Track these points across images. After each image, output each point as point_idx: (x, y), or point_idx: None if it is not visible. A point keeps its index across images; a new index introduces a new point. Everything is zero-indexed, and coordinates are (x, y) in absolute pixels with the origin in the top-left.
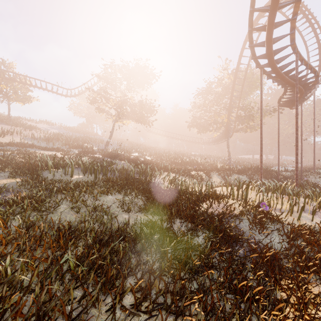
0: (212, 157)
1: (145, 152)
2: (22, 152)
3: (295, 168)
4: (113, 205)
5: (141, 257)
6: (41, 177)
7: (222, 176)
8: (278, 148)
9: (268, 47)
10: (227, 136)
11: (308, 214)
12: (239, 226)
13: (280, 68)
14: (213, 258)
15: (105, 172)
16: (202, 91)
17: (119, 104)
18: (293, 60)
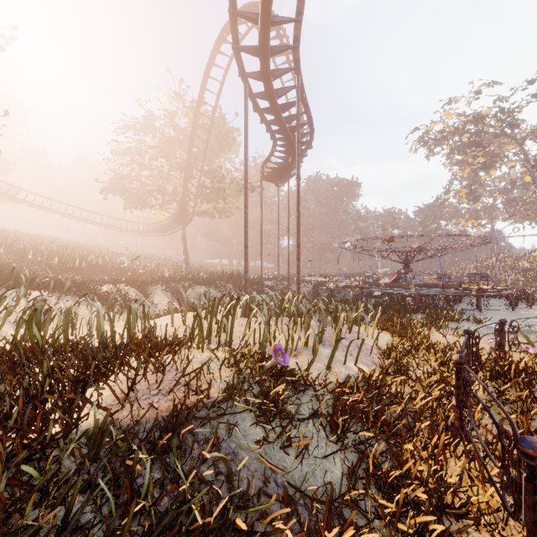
0: (156, 258)
1: None
2: None
3: (275, 276)
4: None
5: None
6: None
7: (174, 292)
8: (261, 242)
9: (263, 26)
10: (184, 221)
11: (330, 348)
12: (228, 447)
13: (275, 93)
14: None
15: None
16: (135, 124)
17: None
18: (294, 85)
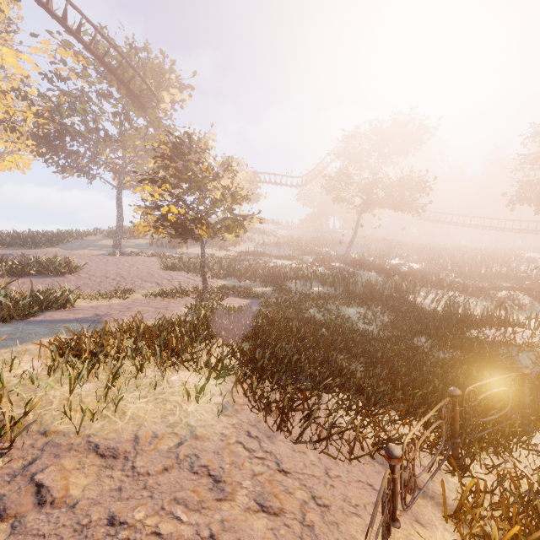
0: None
1: (411, 257)
2: (260, 262)
3: None
4: (354, 317)
5: (372, 343)
6: (287, 287)
7: None
8: None
9: None
10: None
11: None
12: (516, 358)
13: None
14: (452, 369)
15: (346, 286)
16: None
17: (366, 188)
18: None
